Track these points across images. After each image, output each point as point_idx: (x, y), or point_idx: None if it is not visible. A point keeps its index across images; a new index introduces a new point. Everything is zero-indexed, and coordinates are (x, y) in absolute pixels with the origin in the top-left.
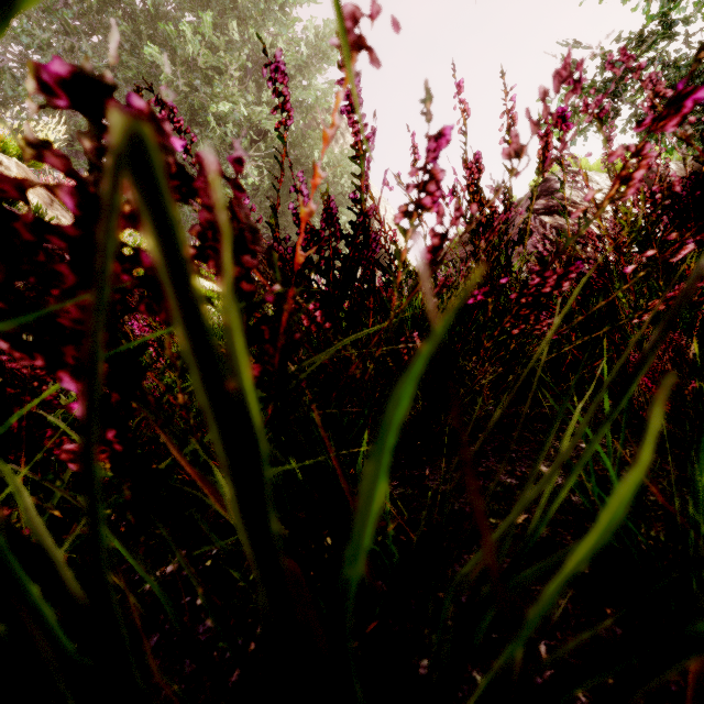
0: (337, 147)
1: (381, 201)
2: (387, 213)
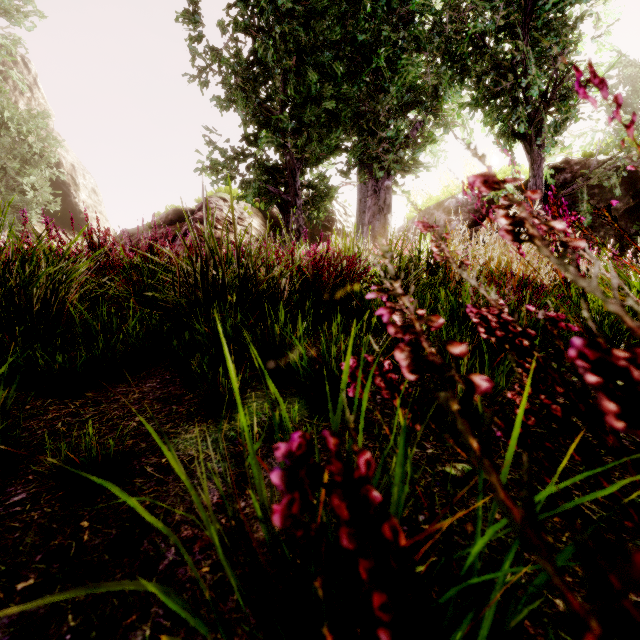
0: (22, 99)
1: (79, 169)
2: (87, 182)
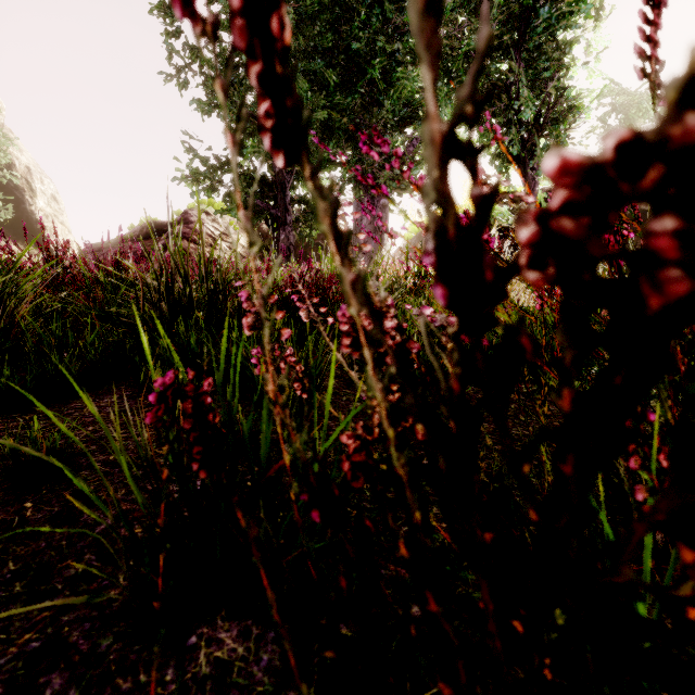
0: None
1: (36, 172)
2: (45, 188)
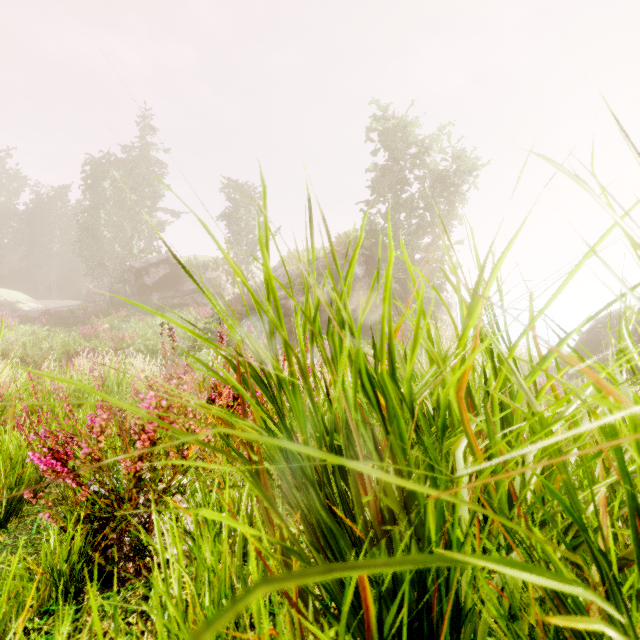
0: None
1: None
2: None
